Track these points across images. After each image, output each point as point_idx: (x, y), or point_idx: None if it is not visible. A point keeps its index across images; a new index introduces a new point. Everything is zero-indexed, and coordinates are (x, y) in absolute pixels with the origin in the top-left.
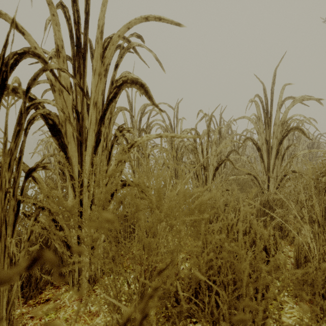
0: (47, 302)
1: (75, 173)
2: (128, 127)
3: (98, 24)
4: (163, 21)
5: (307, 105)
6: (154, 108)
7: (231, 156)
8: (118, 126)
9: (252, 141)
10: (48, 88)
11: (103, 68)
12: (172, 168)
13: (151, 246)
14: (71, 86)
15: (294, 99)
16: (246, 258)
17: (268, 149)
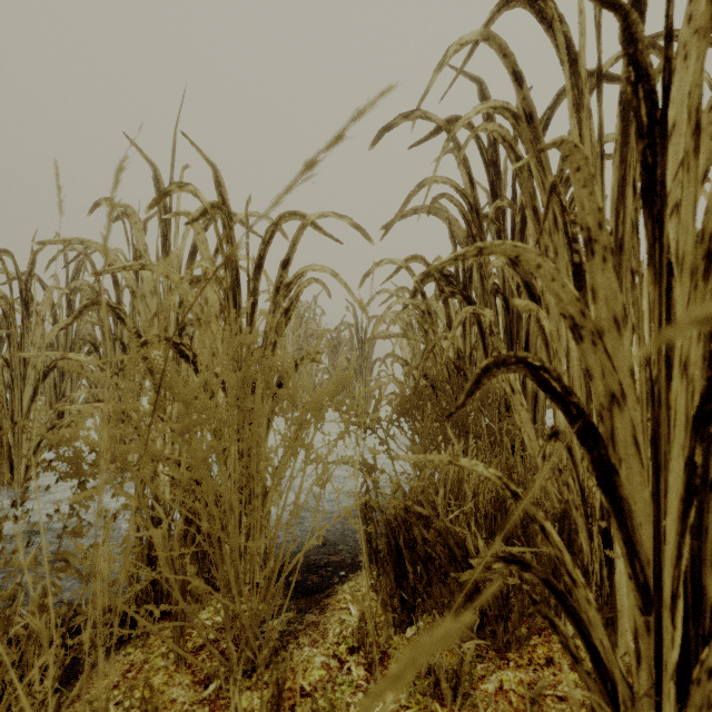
0: (553, 665)
1: None
2: None
3: (686, 12)
4: None
5: None
6: None
7: None
8: None
9: None
10: (438, 195)
11: (706, 117)
12: None
13: None
14: (473, 185)
15: None
16: None
17: None
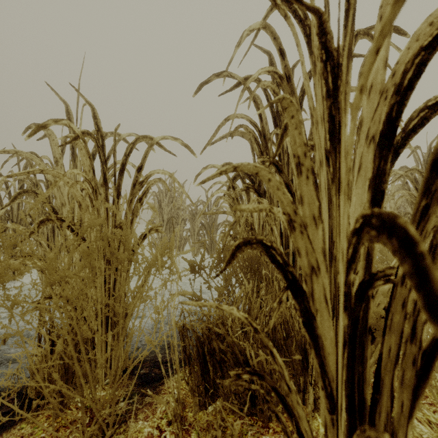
0: None
1: (325, 245)
2: None
3: (379, 14)
4: None
5: None
6: None
7: None
8: None
9: None
10: (238, 125)
11: (390, 81)
12: None
13: None
14: (261, 119)
15: None
16: None
17: None
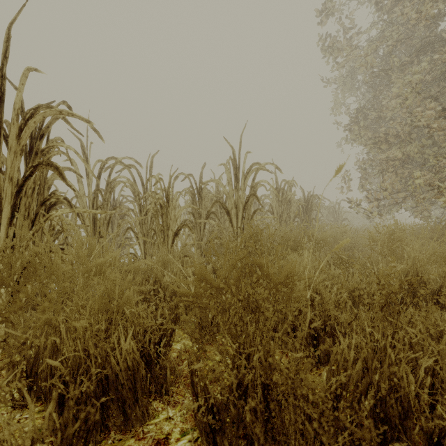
0: None
1: None
2: (58, 195)
3: (15, 107)
4: (76, 117)
5: (270, 172)
6: (117, 163)
7: (199, 220)
8: (52, 192)
9: (221, 205)
10: None
11: (20, 148)
12: (140, 233)
13: (46, 293)
14: None
15: (260, 165)
16: (112, 294)
17: (237, 213)
